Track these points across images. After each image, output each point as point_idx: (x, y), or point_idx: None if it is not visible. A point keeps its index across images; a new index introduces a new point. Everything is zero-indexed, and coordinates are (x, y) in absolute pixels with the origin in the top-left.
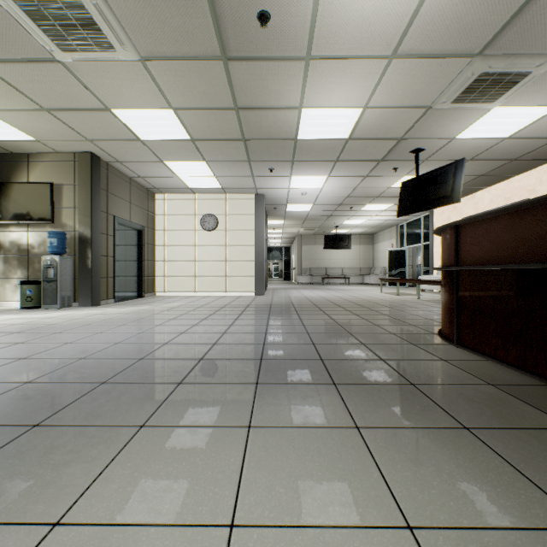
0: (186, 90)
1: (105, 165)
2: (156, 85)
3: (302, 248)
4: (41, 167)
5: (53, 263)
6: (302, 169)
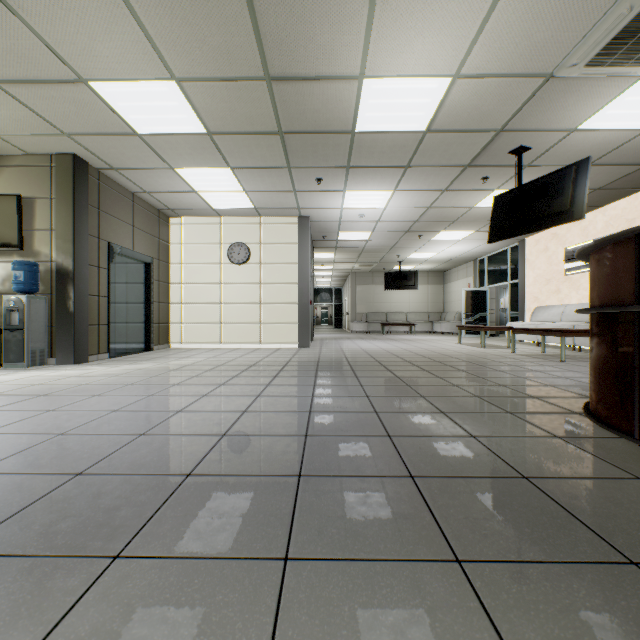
0: (192, 44)
1: (95, 173)
2: (146, 35)
3: (357, 288)
4: (6, 174)
5: (18, 305)
6: (359, 180)
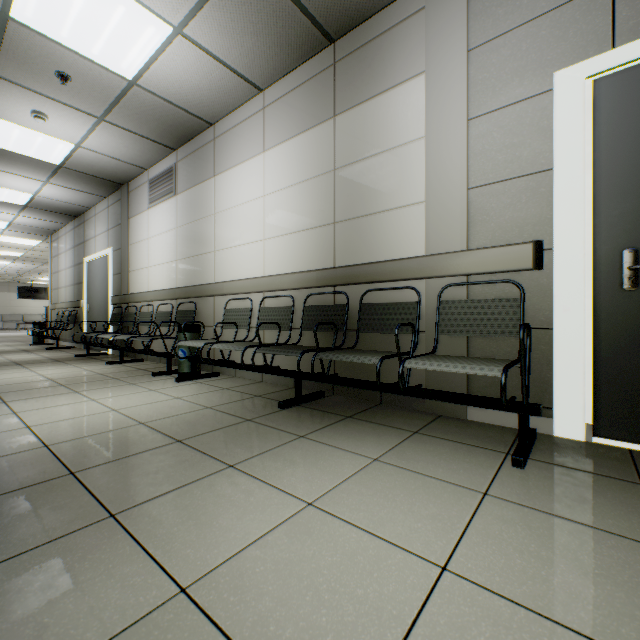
0: None
1: None
2: None
3: None
4: None
5: None
6: None
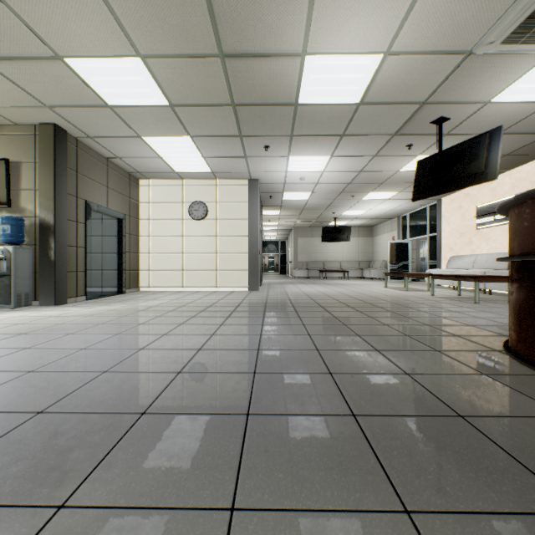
0: (154, 24)
1: (74, 141)
2: (113, 15)
3: (299, 241)
4: None
5: (5, 254)
6: (301, 147)
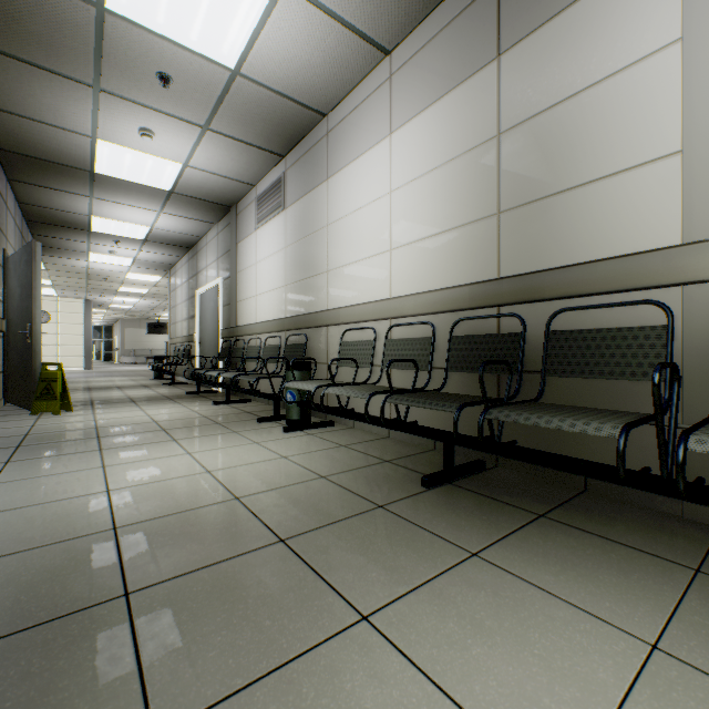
0: (65, 280)
1: None
2: (50, 277)
3: (127, 331)
4: None
5: None
6: (123, 296)
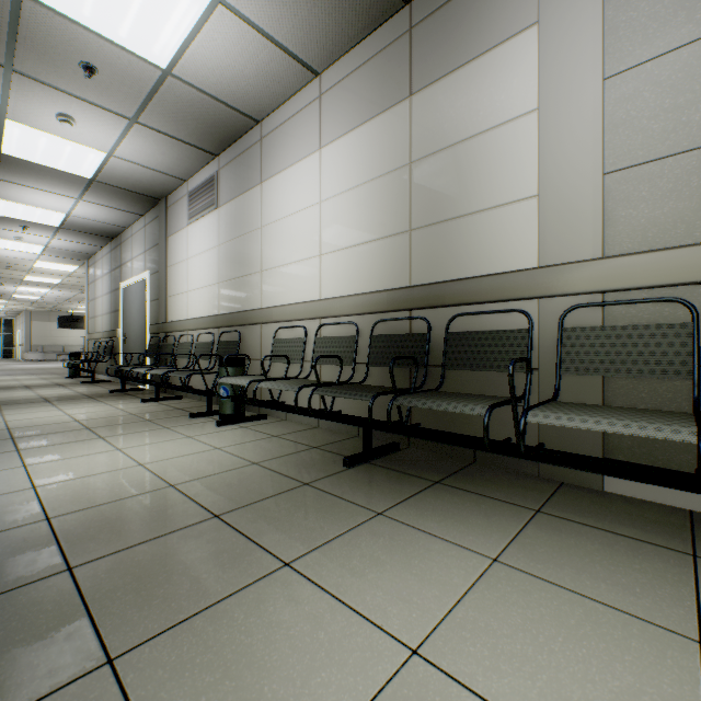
0: None
1: None
2: None
3: (34, 324)
4: None
5: None
6: (29, 286)
